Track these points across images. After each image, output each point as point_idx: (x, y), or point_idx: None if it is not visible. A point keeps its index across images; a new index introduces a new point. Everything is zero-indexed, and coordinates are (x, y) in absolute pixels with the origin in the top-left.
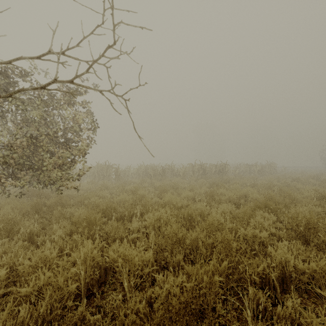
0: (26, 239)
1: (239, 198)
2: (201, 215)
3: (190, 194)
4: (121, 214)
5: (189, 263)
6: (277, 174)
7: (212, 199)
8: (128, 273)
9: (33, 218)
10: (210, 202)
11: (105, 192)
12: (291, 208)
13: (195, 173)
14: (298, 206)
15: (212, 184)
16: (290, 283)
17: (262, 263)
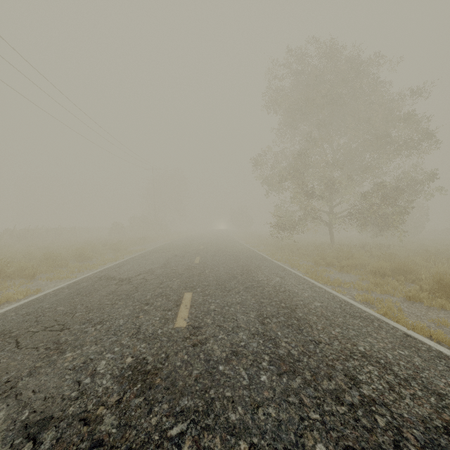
0: None
1: None
2: None
3: None
4: None
5: None
6: None
7: None
8: None
9: None
10: None
11: None
12: None
13: None
14: None
15: None
16: None
17: None
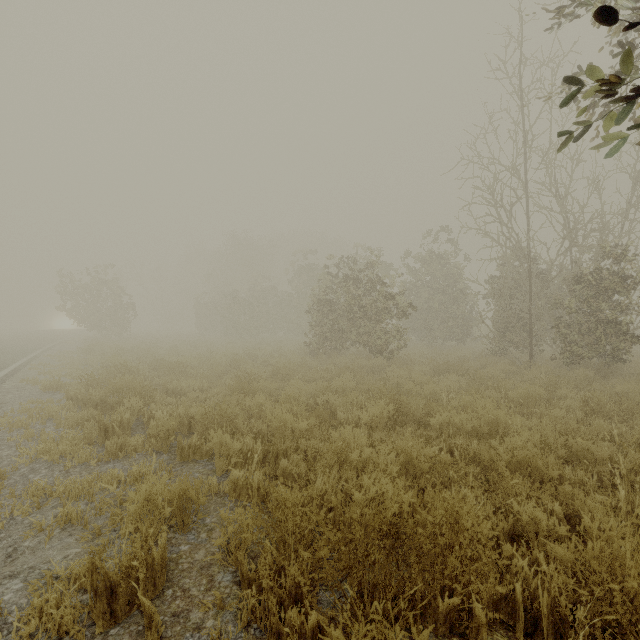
0: None
1: None
2: None
3: None
4: None
5: None
6: None
7: None
8: None
9: None
10: None
11: None
12: None
13: None
14: None
15: None
16: None
17: None
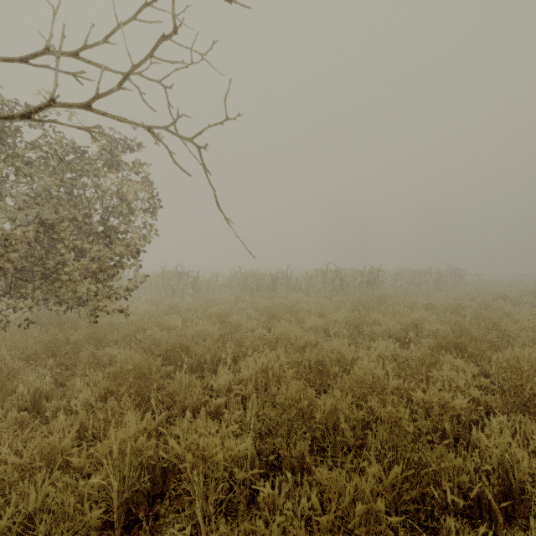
0: (28, 405)
1: (406, 331)
2: (340, 362)
3: (320, 323)
4: (199, 359)
5: (320, 456)
6: (467, 287)
7: (358, 333)
8: (206, 476)
9: (45, 365)
10: (354, 338)
11: (173, 318)
12: (505, 351)
13: (328, 285)
14: (517, 346)
15: (356, 305)
16: (520, 505)
17: (463, 462)
